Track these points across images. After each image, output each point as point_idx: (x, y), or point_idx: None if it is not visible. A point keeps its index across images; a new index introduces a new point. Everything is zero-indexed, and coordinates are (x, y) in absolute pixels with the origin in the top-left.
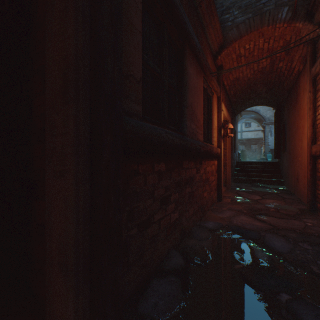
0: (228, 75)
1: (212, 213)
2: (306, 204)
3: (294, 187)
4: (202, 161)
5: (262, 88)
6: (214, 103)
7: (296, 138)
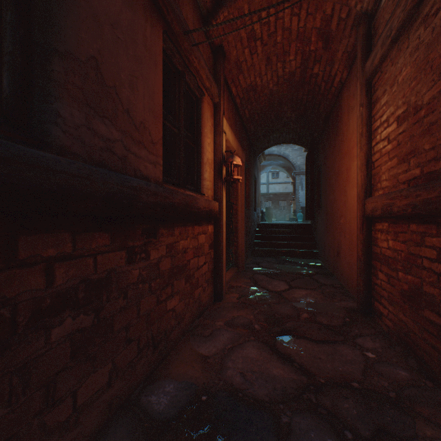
0: (237, 74)
1: (190, 342)
2: (353, 296)
3: (333, 264)
4: (161, 229)
5: (291, 114)
6: (205, 112)
7: (337, 188)
